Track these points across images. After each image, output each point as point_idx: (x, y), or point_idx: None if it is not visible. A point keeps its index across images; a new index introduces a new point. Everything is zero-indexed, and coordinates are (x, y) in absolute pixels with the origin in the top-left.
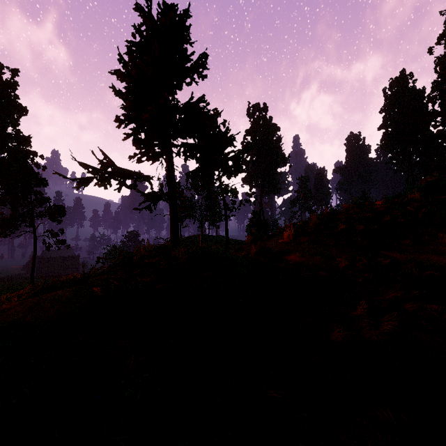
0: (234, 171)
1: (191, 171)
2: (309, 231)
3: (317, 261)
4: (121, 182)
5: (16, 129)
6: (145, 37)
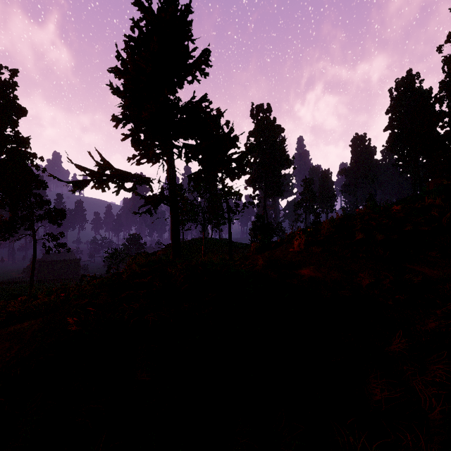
0: (237, 173)
1: (193, 173)
2: (321, 240)
3: (335, 277)
4: (120, 185)
5: (15, 131)
6: (145, 32)
